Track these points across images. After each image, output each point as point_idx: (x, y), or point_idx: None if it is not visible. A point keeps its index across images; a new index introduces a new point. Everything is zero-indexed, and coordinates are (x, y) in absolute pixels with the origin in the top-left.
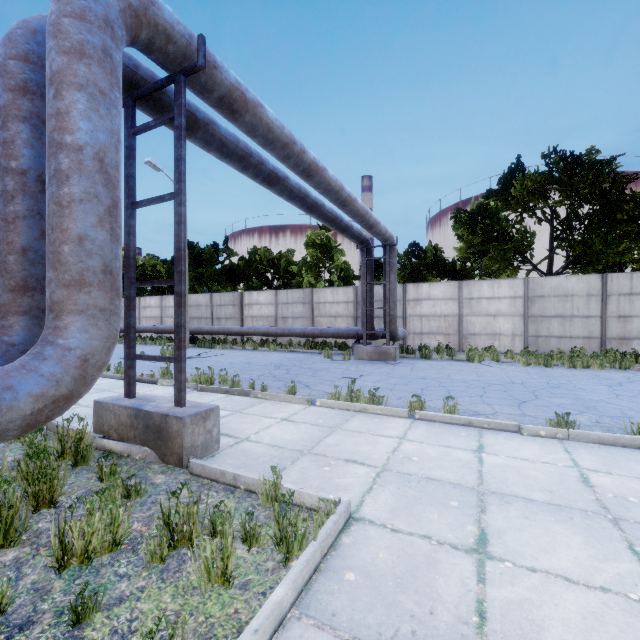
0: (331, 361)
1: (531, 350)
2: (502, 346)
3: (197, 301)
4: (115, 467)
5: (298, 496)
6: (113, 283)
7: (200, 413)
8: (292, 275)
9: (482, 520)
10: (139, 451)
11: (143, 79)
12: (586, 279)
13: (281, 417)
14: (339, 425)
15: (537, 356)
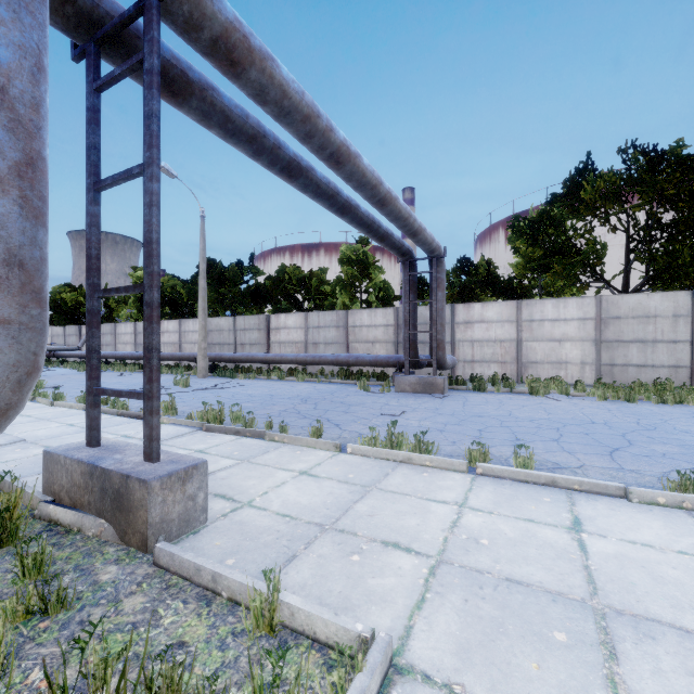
0: (368, 393)
1: (604, 381)
2: (569, 376)
3: (219, 325)
4: (41, 557)
5: (306, 620)
6: (26, 281)
7: (176, 472)
8: (325, 296)
9: (617, 678)
10: (93, 525)
11: (109, 15)
12: (672, 297)
13: (300, 469)
14: (375, 482)
15: (616, 389)
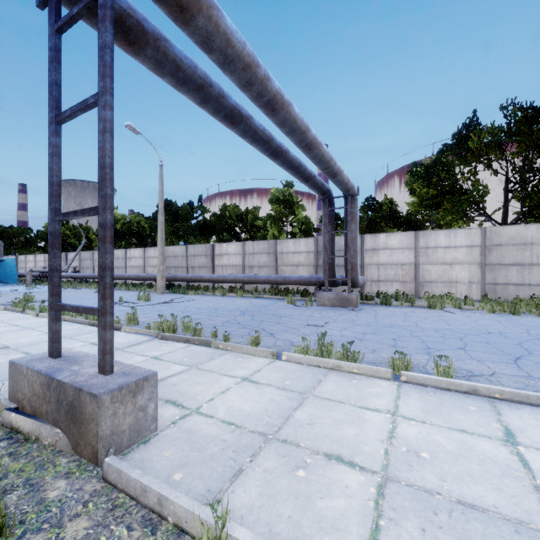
0: (294, 307)
1: (488, 297)
2: (458, 293)
3: (174, 252)
4: None
5: None
6: None
7: (127, 385)
8: (258, 229)
9: None
10: (49, 434)
11: None
12: None
13: (242, 375)
14: (310, 389)
15: (502, 303)
